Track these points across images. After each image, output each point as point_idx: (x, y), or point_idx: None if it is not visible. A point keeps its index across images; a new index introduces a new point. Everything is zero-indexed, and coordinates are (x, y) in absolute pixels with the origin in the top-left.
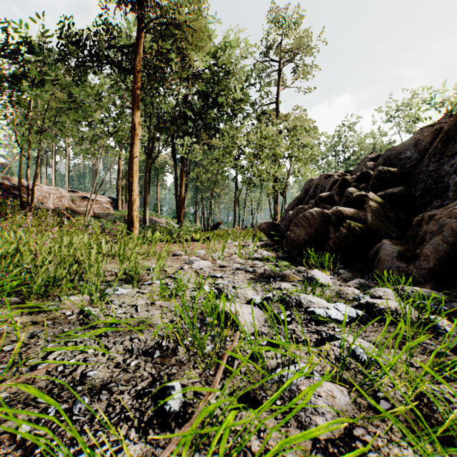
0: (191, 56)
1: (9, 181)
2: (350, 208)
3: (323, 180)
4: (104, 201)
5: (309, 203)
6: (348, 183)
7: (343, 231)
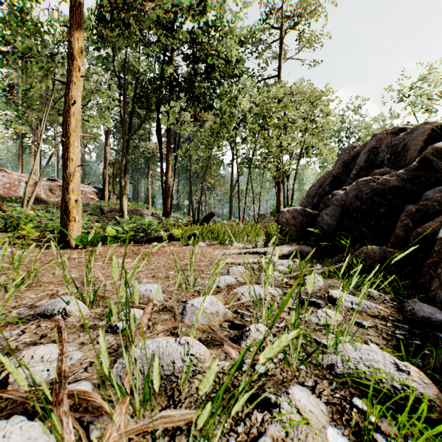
0: None
1: None
2: None
3: (390, 137)
4: (89, 191)
5: (372, 175)
6: None
7: None
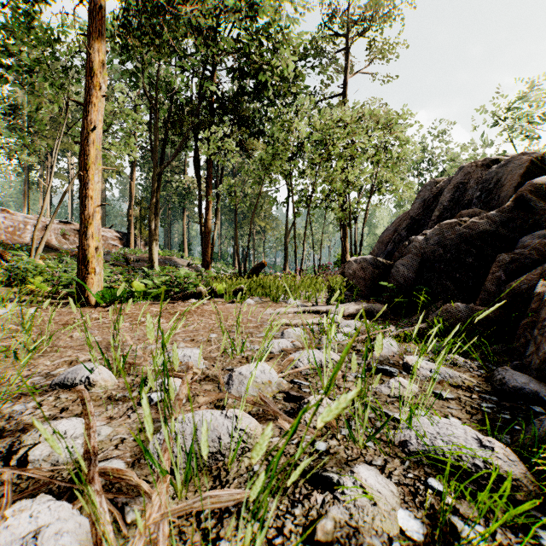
0: None
1: None
2: None
3: (481, 170)
4: (110, 236)
5: (458, 216)
6: None
7: None
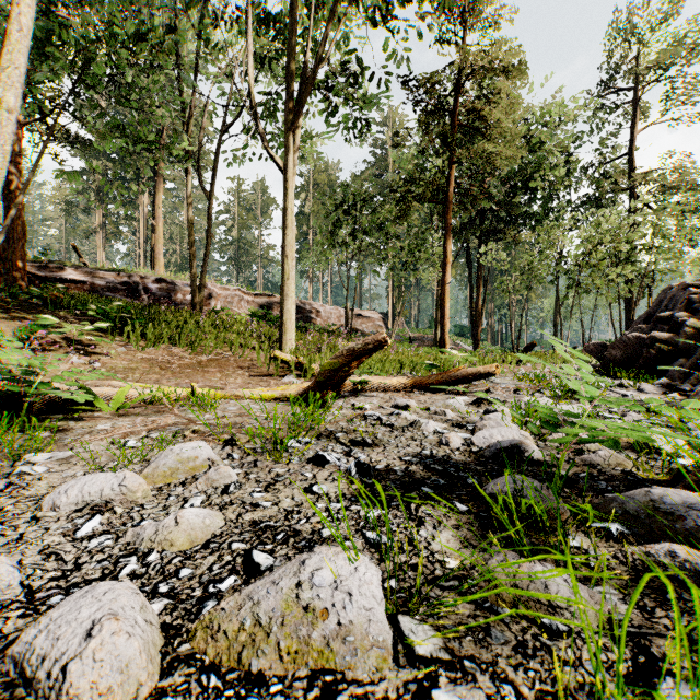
0: (499, 162)
1: (305, 305)
2: (674, 332)
3: (678, 292)
4: (376, 317)
5: None
6: (691, 303)
7: (652, 352)
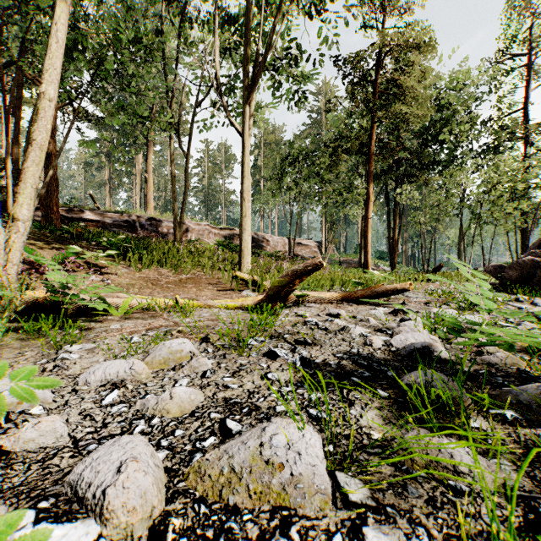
0: (412, 120)
1: (258, 236)
2: None
3: None
4: (313, 245)
5: None
6: None
7: None
